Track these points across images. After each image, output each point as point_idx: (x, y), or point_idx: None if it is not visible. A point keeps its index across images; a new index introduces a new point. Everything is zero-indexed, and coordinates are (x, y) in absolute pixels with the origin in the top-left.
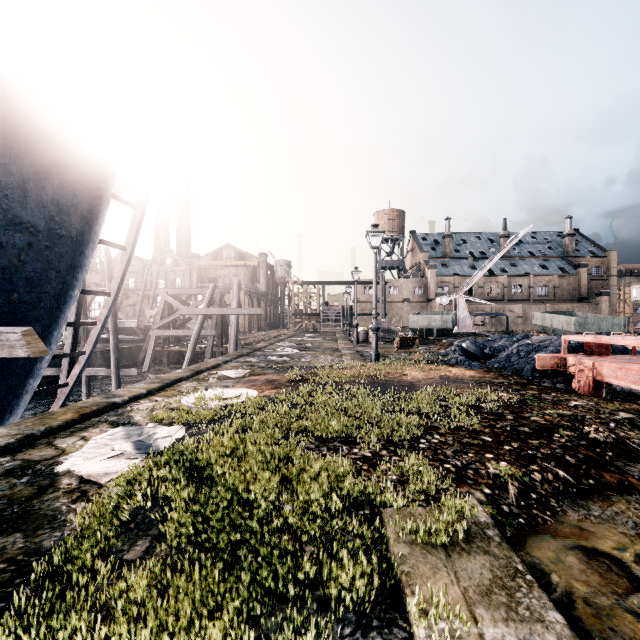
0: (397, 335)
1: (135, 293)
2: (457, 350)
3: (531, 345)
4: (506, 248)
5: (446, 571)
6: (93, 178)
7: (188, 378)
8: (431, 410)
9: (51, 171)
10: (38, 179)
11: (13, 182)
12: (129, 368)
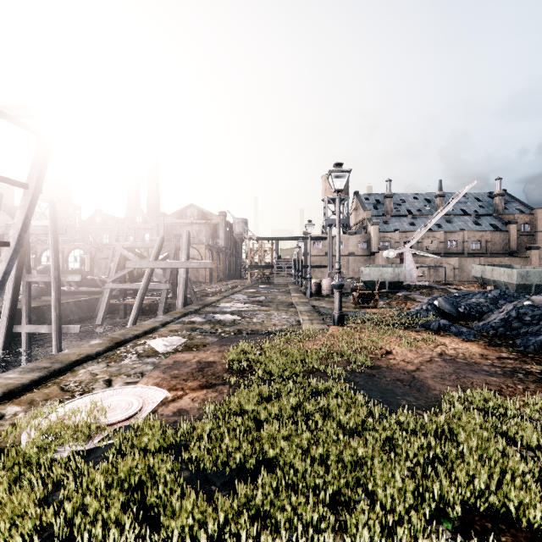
0: (349, 288)
1: (107, 247)
2: (429, 309)
3: (535, 307)
4: (451, 204)
5: None
6: None
7: (99, 355)
8: (541, 508)
9: None
10: None
11: None
12: (86, 320)
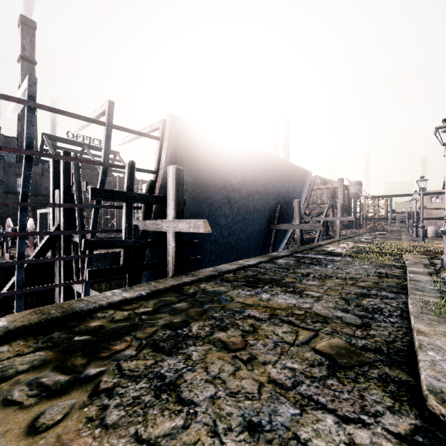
0: None
1: None
2: None
3: None
4: None
5: (412, 257)
6: (307, 181)
7: (332, 243)
8: (431, 250)
9: (301, 183)
10: (299, 186)
11: (296, 189)
12: None
